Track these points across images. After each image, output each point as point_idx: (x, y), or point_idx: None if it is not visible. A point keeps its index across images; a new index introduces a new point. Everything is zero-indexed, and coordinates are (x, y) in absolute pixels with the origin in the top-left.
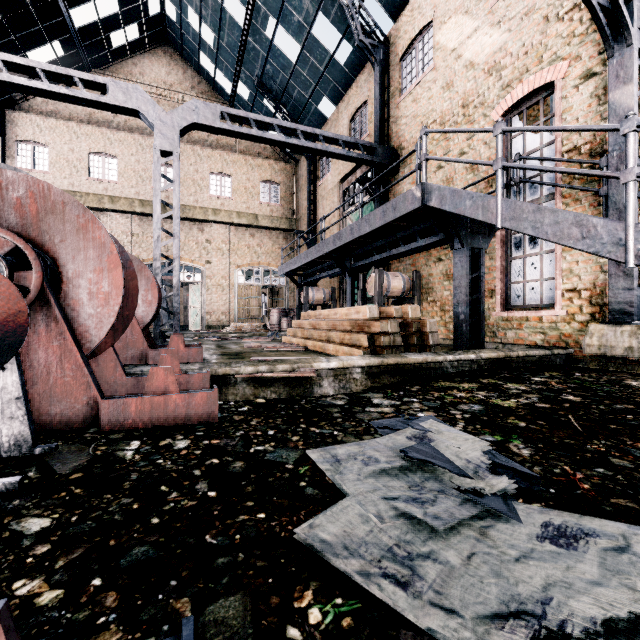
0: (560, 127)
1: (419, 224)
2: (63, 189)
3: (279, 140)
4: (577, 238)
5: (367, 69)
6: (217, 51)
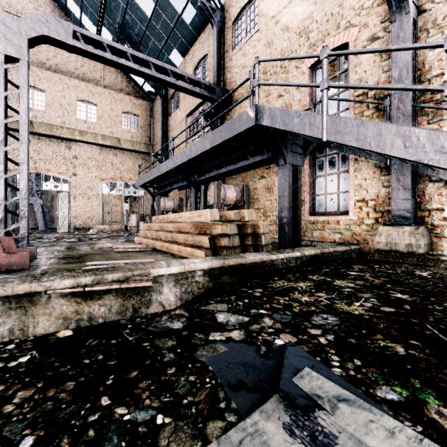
0: (383, 47)
1: (250, 145)
2: None
3: (132, 67)
4: (400, 148)
5: (207, 30)
6: None
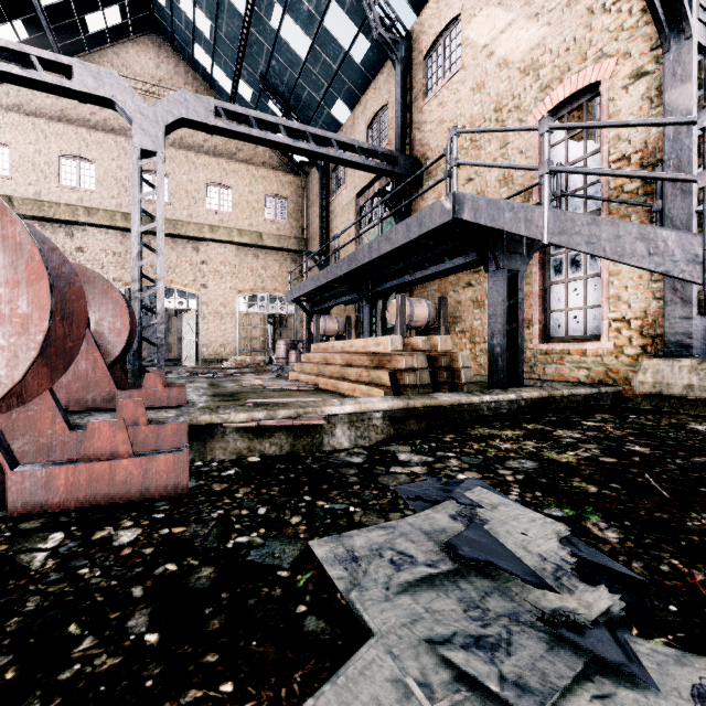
0: (621, 122)
1: (447, 243)
2: (28, 198)
3: (285, 143)
4: (642, 255)
5: (387, 69)
6: (214, 43)
